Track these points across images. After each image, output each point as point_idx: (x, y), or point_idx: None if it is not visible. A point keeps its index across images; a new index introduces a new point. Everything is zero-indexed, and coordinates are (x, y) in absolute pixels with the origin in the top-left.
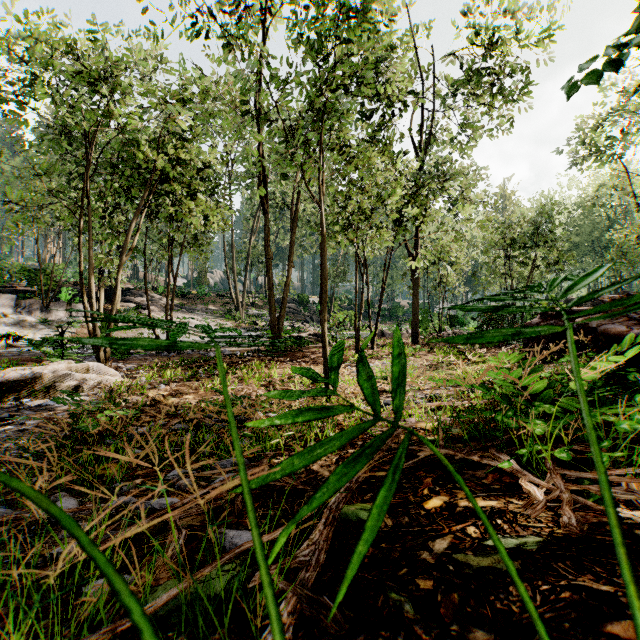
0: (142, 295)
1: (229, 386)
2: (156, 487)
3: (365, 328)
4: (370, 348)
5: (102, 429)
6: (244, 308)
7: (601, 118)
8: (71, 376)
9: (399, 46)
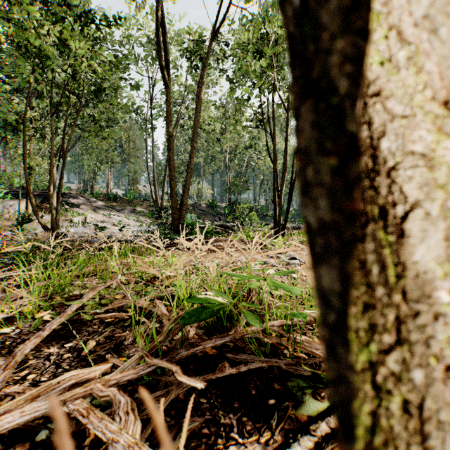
0: (78, 197)
1: None
2: None
3: (263, 226)
4: None
5: None
6: (165, 210)
7: None
8: None
9: None
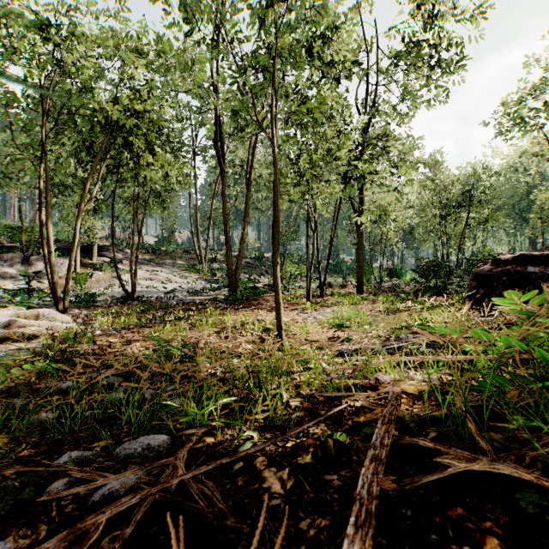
0: (116, 251)
1: (181, 333)
2: (6, 499)
3: (314, 280)
4: (319, 297)
5: (14, 385)
6: (207, 263)
7: (524, 92)
8: (18, 323)
9: (345, 23)
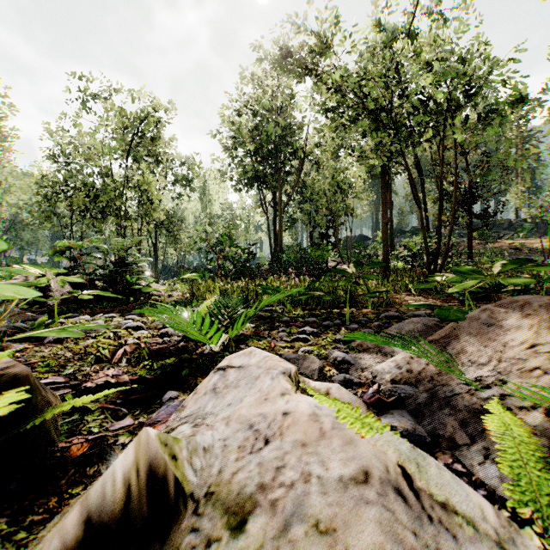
0: None
1: None
2: None
3: None
4: None
5: None
6: None
7: None
8: None
9: None
